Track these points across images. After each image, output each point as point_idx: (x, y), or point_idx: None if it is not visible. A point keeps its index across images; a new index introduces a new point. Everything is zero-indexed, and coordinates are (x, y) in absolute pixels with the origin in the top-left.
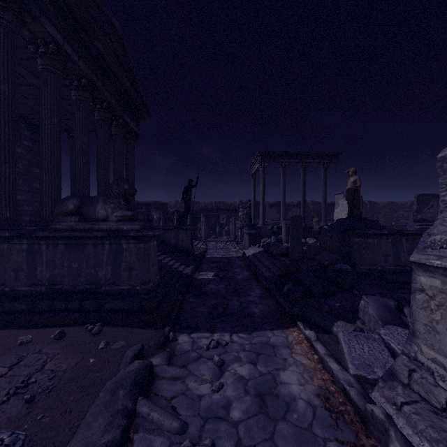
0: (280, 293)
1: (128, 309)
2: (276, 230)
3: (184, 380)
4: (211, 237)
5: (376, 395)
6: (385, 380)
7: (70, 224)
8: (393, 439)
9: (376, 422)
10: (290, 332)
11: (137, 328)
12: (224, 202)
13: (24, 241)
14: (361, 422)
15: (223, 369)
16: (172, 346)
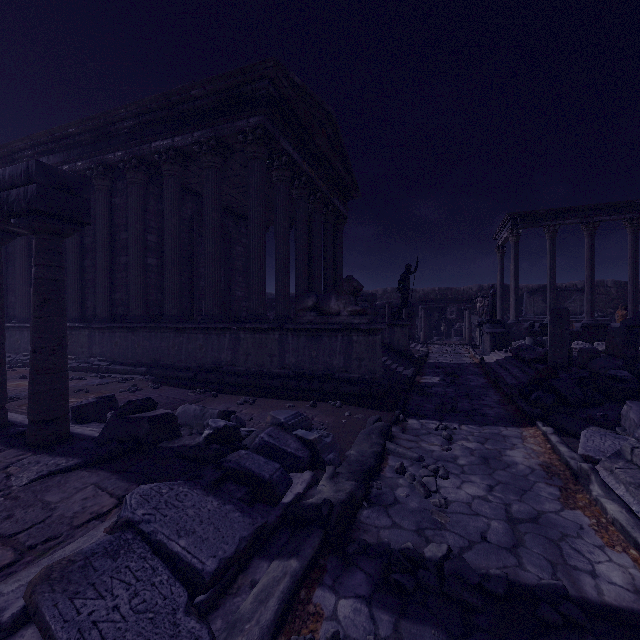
0: (526, 402)
1: (360, 394)
2: (538, 329)
3: (417, 442)
4: (434, 339)
5: (597, 467)
6: (610, 458)
7: (310, 318)
8: (593, 482)
9: (582, 473)
10: (527, 430)
11: (370, 409)
12: (453, 288)
13: (276, 332)
14: (574, 479)
15: (451, 442)
16: (403, 424)
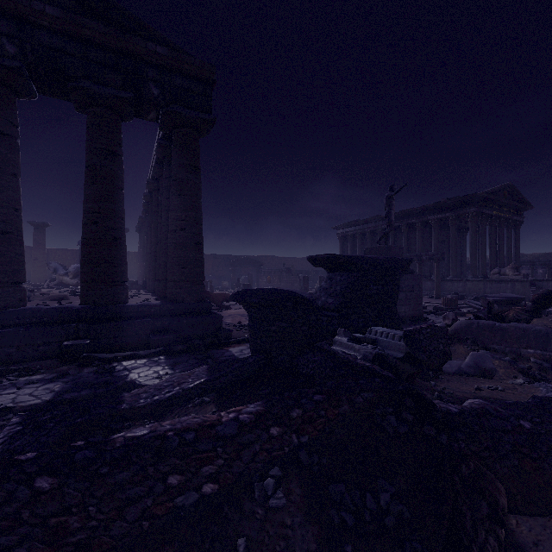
0: None
1: None
2: None
3: None
4: None
5: None
6: None
7: (496, 277)
8: None
9: None
10: None
11: None
12: None
13: (482, 281)
14: None
15: None
16: None
